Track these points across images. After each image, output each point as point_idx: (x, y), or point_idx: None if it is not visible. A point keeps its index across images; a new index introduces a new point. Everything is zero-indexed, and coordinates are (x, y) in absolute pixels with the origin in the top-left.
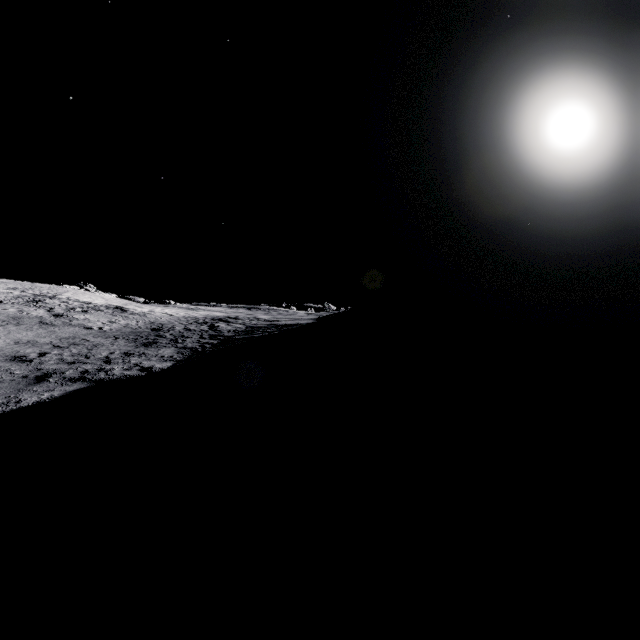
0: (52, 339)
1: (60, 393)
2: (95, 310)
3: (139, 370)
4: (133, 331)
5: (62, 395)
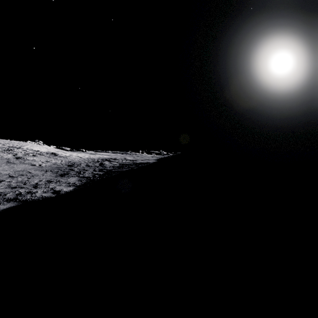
0: (10, 171)
1: None
2: (40, 155)
3: (52, 193)
4: (57, 166)
5: None
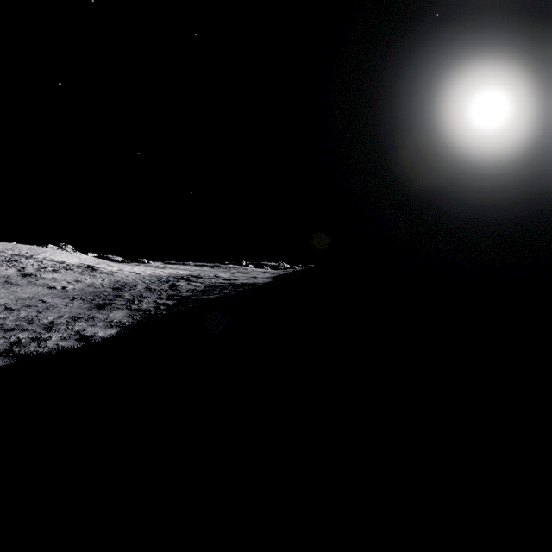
0: (9, 300)
1: None
2: (65, 269)
3: (77, 340)
4: (94, 291)
5: None
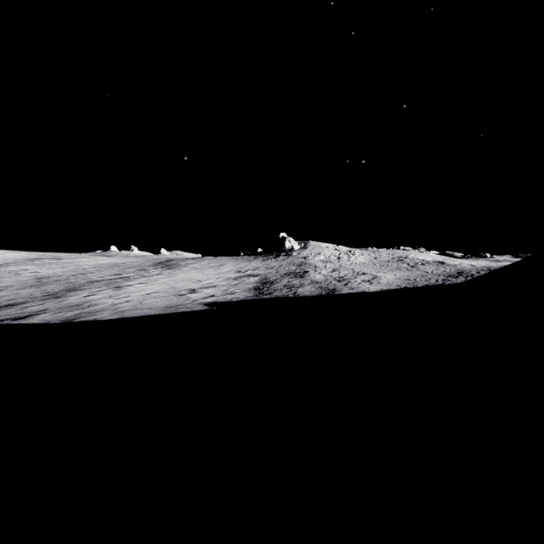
0: (414, 275)
1: (425, 286)
2: (427, 264)
3: (447, 283)
4: (447, 273)
5: (426, 286)
